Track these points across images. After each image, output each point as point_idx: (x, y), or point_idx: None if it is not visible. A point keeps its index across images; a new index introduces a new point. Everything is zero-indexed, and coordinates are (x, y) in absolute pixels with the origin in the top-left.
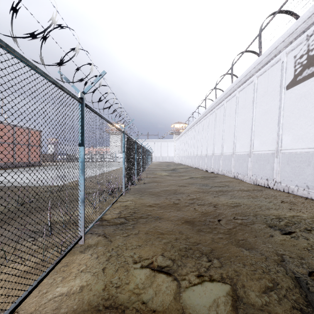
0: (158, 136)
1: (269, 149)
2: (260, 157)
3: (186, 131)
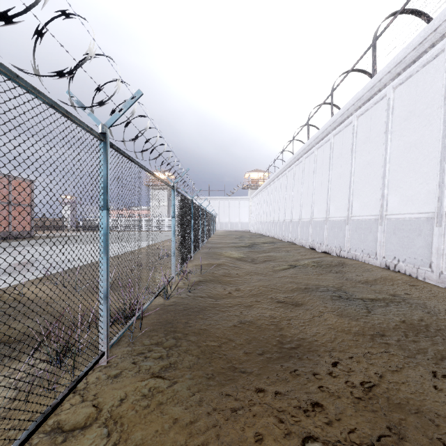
0: (224, 191)
1: None
2: None
3: (270, 181)
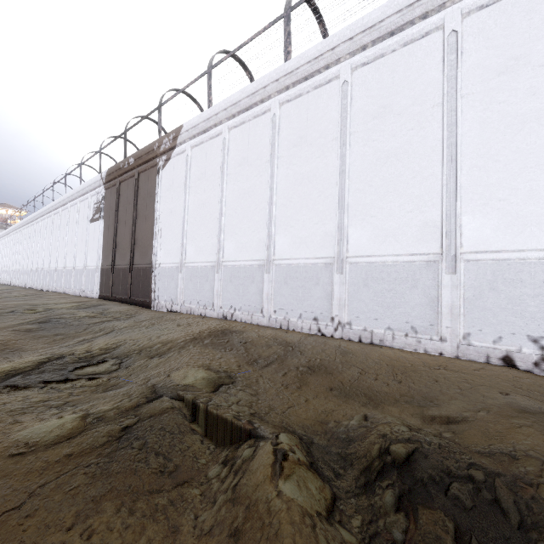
0: None
1: (83, 265)
2: (78, 272)
3: (17, 228)
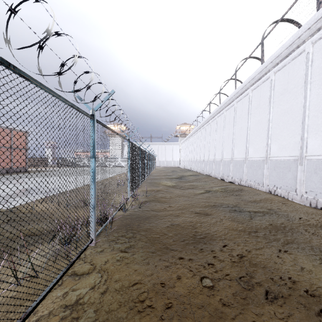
0: (162, 139)
1: None
2: None
3: (194, 132)
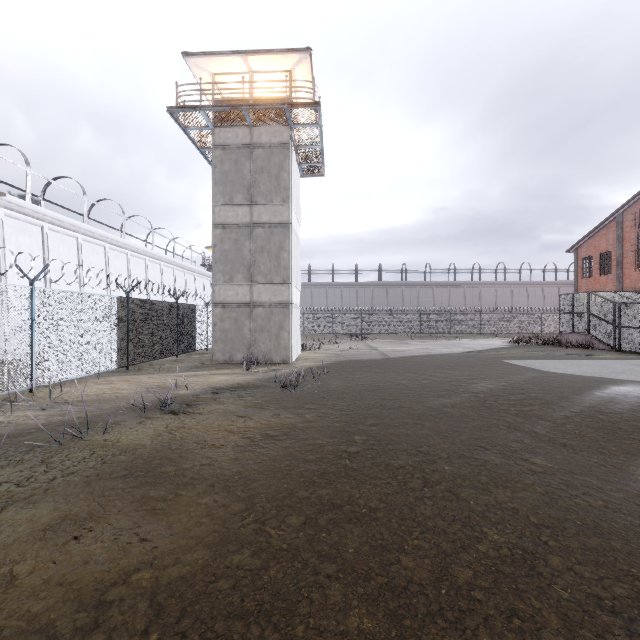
0: None
1: None
2: None
3: None
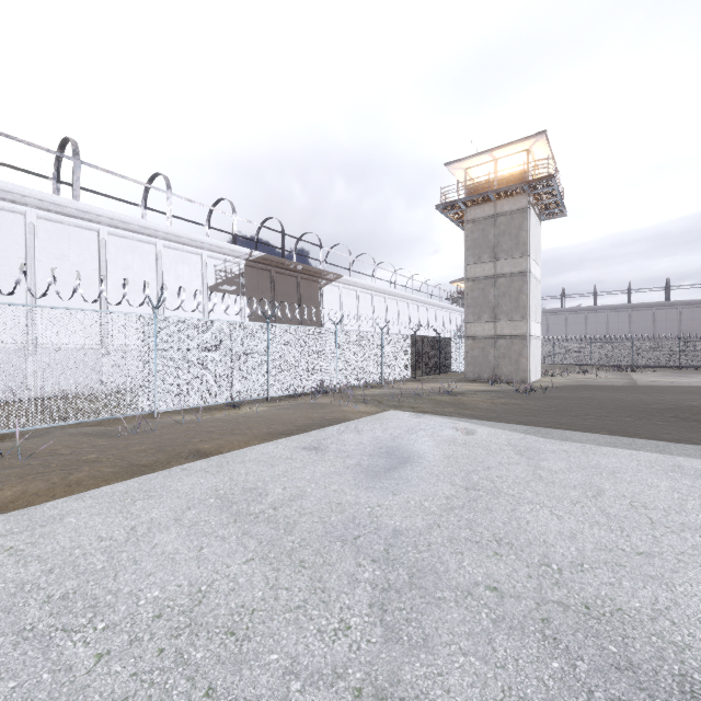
0: None
1: None
2: None
3: None
